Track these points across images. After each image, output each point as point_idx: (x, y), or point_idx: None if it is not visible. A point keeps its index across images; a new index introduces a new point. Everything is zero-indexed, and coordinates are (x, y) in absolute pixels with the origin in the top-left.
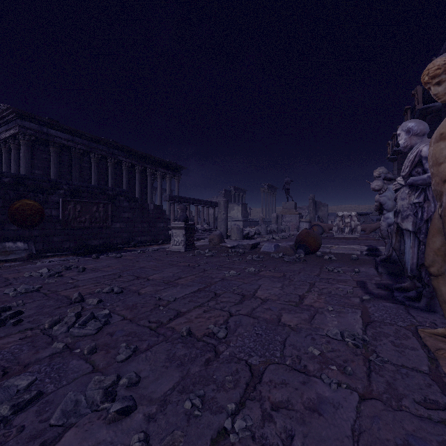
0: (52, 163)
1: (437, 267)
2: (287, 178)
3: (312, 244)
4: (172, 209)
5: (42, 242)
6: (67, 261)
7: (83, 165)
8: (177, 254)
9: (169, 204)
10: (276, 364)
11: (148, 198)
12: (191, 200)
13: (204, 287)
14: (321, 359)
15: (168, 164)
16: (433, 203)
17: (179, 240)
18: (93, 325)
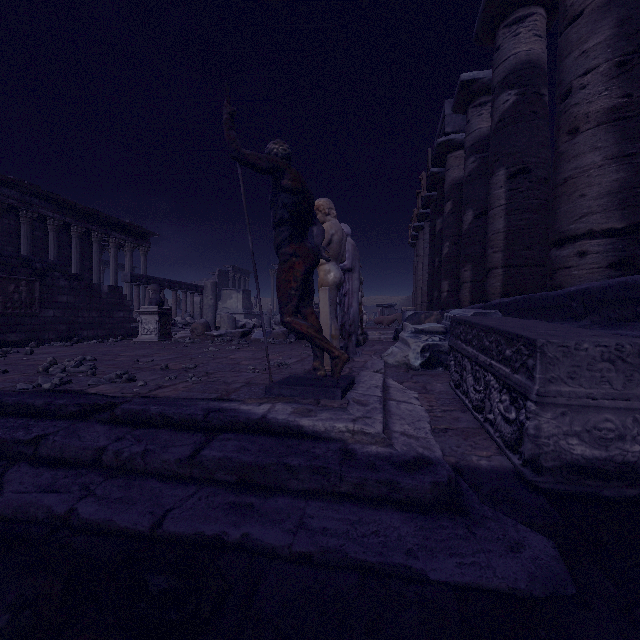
0: None
1: None
2: None
3: None
4: (136, 294)
5: None
6: None
7: None
8: (149, 342)
9: (130, 287)
10: (224, 371)
11: (93, 276)
12: (166, 282)
13: (181, 356)
14: (253, 369)
15: (128, 227)
16: (348, 283)
17: (151, 327)
18: (85, 367)
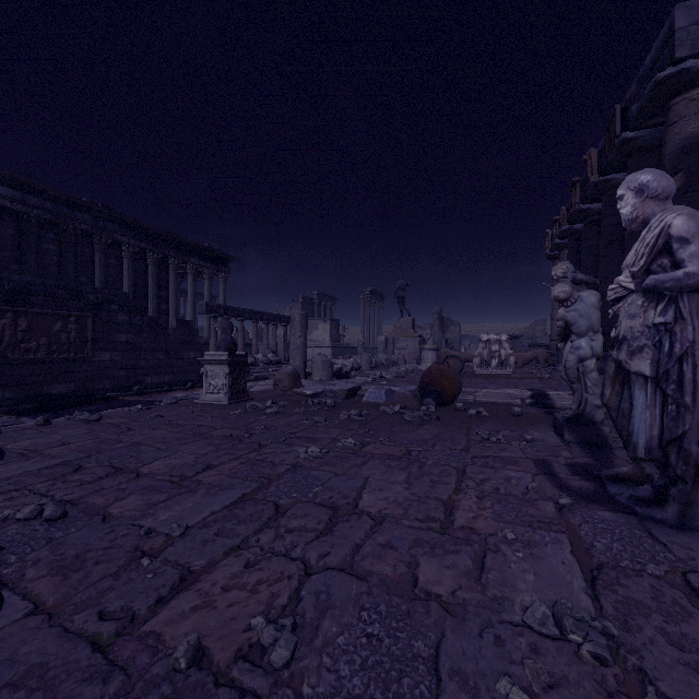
0: None
1: None
2: (401, 280)
3: (448, 388)
4: (213, 327)
5: None
6: None
7: (45, 247)
8: (213, 410)
9: (209, 319)
10: None
11: (170, 308)
12: (246, 312)
13: (255, 490)
14: None
15: (206, 251)
16: (691, 325)
17: (218, 383)
18: None
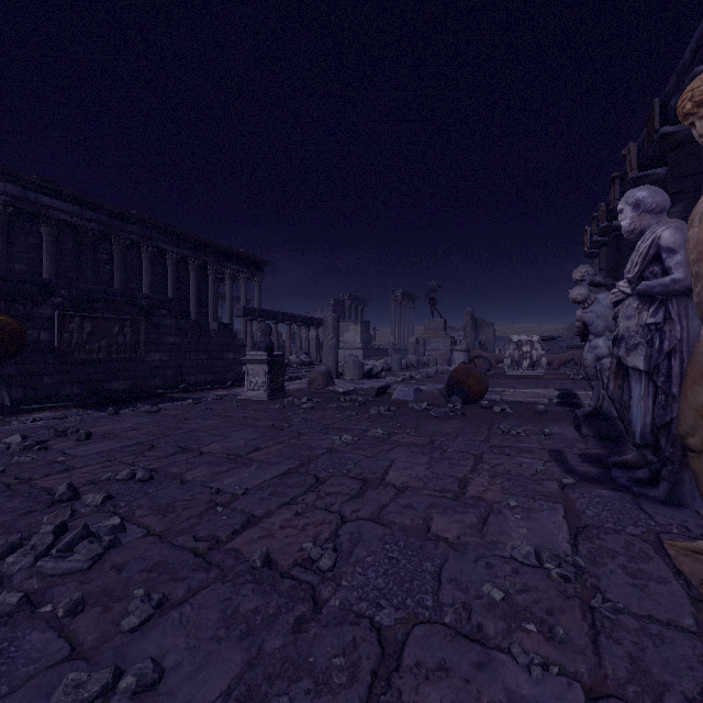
0: (45, 252)
1: (702, 437)
2: (432, 281)
3: (474, 387)
4: (249, 330)
5: (23, 386)
6: (61, 420)
7: (100, 256)
8: (255, 404)
9: (245, 322)
10: (426, 625)
11: (209, 311)
12: (280, 315)
13: (298, 466)
14: (507, 609)
15: (242, 256)
16: (678, 325)
17: (258, 381)
18: (84, 552)
